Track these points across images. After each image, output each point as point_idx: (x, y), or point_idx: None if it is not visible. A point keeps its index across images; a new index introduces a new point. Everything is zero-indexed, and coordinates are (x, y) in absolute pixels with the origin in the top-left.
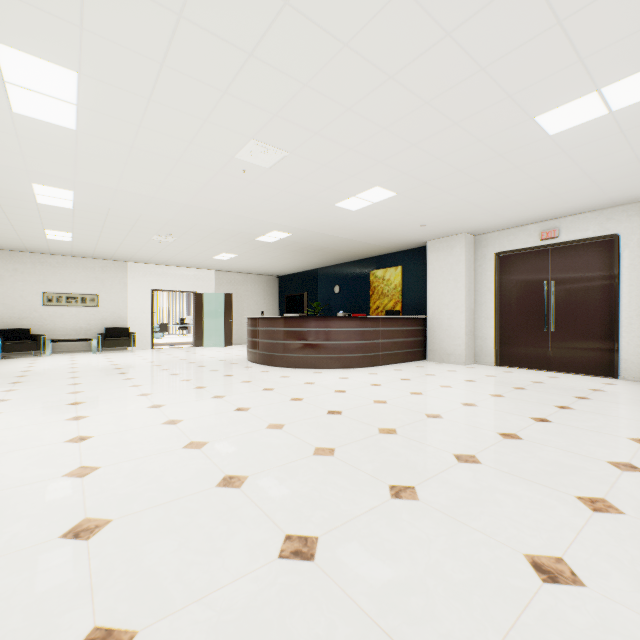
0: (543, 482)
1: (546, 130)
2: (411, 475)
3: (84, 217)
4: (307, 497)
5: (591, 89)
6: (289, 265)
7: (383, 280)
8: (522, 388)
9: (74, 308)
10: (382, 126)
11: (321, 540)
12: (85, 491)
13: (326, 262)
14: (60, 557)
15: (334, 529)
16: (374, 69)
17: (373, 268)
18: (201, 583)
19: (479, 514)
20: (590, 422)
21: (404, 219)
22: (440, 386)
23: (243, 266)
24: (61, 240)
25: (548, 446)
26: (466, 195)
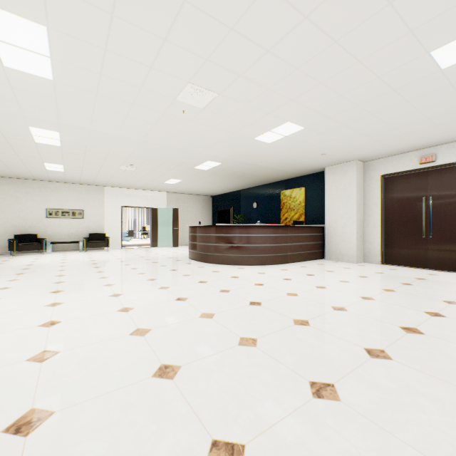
0: None
1: (439, 64)
2: (328, 370)
3: (70, 153)
4: (233, 392)
5: None
6: (219, 187)
7: (290, 198)
8: (409, 284)
9: (67, 219)
10: (295, 66)
11: (247, 449)
12: (40, 377)
13: (247, 185)
14: None
15: (260, 435)
16: (291, 9)
17: (282, 189)
18: None
19: (405, 422)
20: None
21: (308, 149)
22: (339, 281)
23: (186, 188)
24: (56, 171)
25: (450, 342)
26: (361, 127)
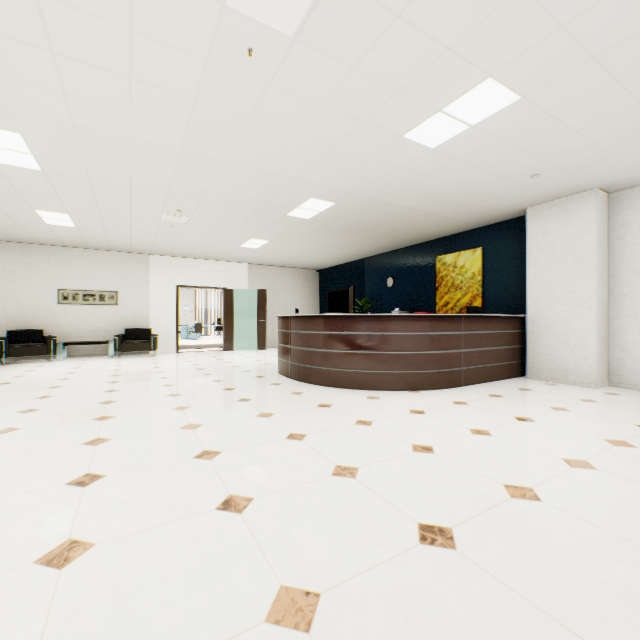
0: None
1: None
2: None
3: (65, 186)
4: None
5: None
6: (331, 254)
7: (454, 267)
8: None
9: (92, 307)
10: None
11: None
12: None
13: (376, 248)
14: None
15: None
16: None
17: (439, 253)
18: None
19: None
20: None
21: (509, 163)
22: (608, 442)
23: (277, 257)
24: (63, 226)
25: None
26: None
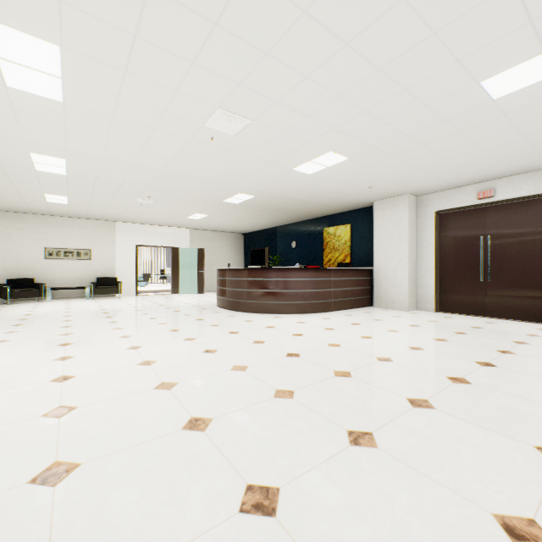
0: (499, 430)
1: (490, 94)
2: (368, 420)
3: (76, 182)
4: (268, 442)
5: (538, 52)
6: (252, 224)
7: (334, 236)
8: (463, 333)
9: (71, 261)
10: (337, 93)
11: (282, 492)
12: (60, 432)
13: (284, 221)
14: (25, 505)
15: (295, 479)
16: (331, 36)
17: (325, 226)
18: (160, 541)
19: (440, 465)
20: (533, 367)
21: (354, 181)
22: (387, 330)
23: (213, 225)
24: (59, 203)
25: (497, 391)
26: (411, 159)
